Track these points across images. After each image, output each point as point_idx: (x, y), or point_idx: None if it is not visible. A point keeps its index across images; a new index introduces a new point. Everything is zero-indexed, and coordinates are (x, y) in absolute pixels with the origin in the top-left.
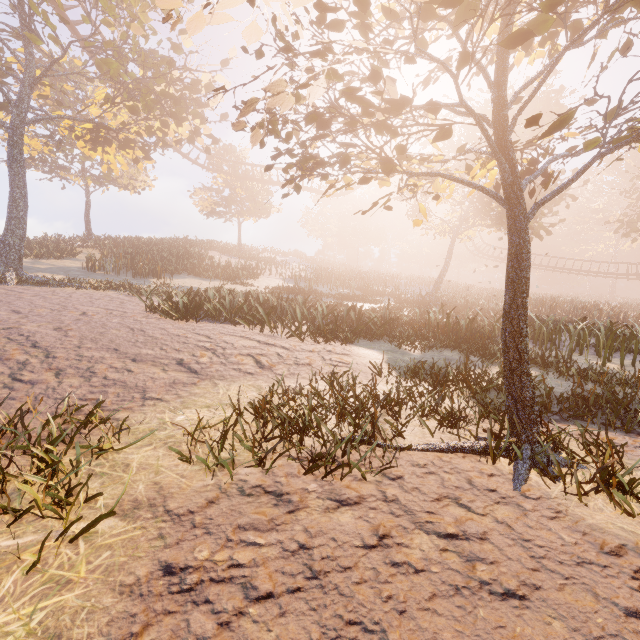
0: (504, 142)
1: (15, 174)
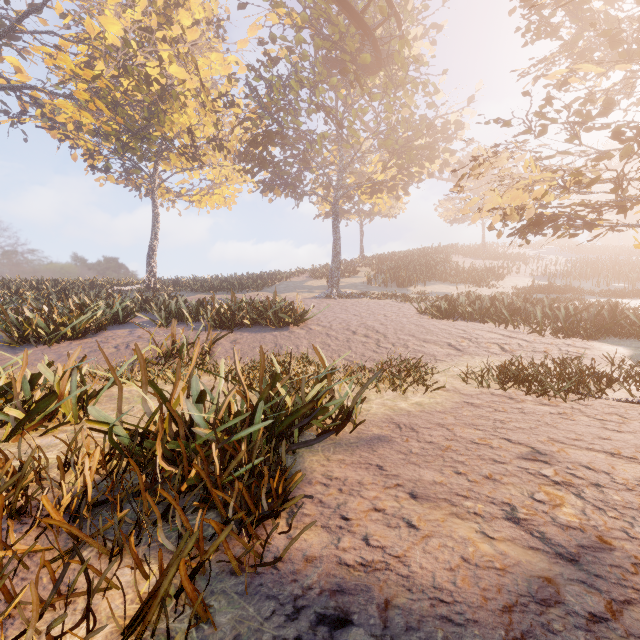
0: None
1: (335, 231)
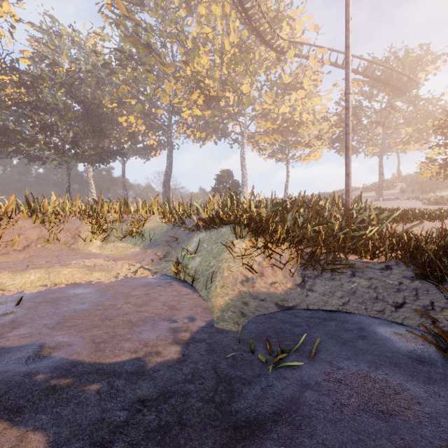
0: None
1: (380, 169)
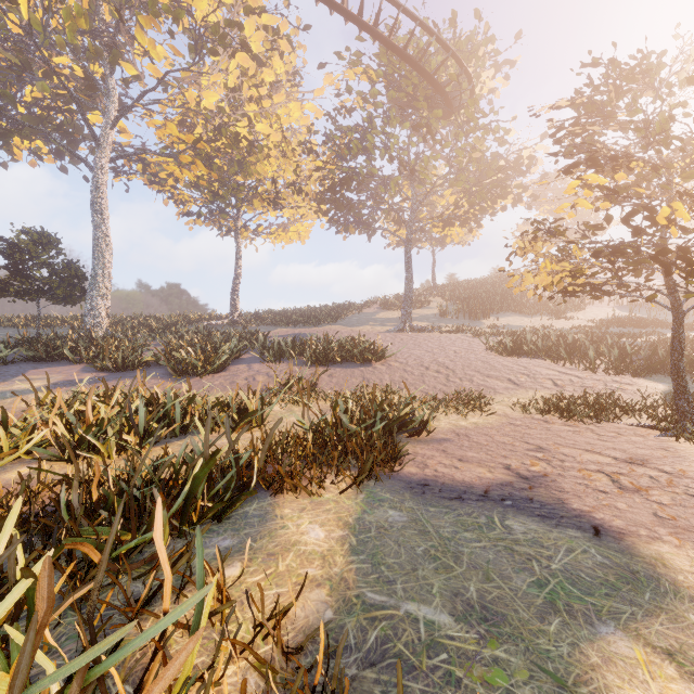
0: (667, 283)
1: (408, 267)
